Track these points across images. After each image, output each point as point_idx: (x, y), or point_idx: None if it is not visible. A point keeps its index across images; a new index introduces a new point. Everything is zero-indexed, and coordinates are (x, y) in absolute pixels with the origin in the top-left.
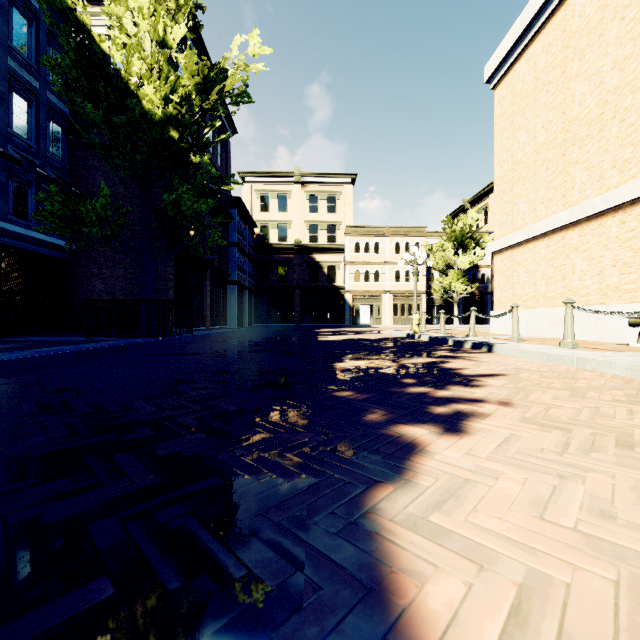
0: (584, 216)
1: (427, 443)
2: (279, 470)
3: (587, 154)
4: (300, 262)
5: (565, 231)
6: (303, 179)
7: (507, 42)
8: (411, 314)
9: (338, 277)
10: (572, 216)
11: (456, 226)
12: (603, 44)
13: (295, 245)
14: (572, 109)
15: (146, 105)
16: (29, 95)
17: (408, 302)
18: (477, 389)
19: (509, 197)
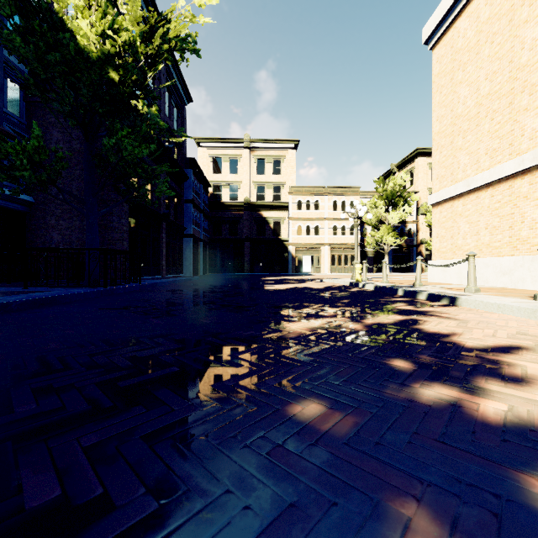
0: (536, 163)
1: None
2: None
3: None
4: (249, 218)
5: (513, 180)
6: (252, 144)
7: (447, 0)
8: (347, 264)
9: (282, 231)
10: (522, 164)
11: (387, 186)
12: None
13: (245, 203)
14: (521, 56)
15: (81, 41)
16: None
17: (344, 253)
18: (536, 391)
19: (449, 151)
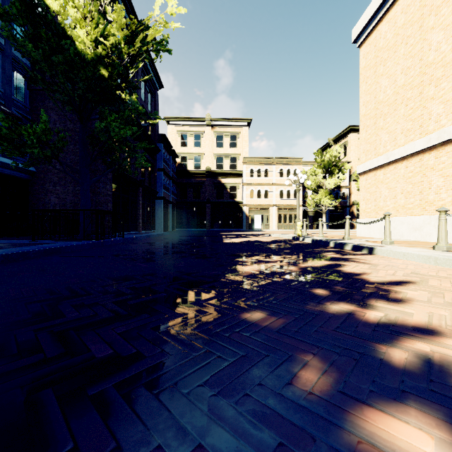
0: (440, 141)
1: None
2: None
3: (443, 91)
4: (210, 183)
5: (422, 154)
6: (212, 123)
7: (371, 8)
8: (291, 222)
9: (238, 194)
10: (429, 142)
11: (324, 157)
12: None
13: (206, 171)
14: (429, 55)
15: (79, 46)
16: None
17: (289, 213)
18: (407, 306)
19: (372, 130)
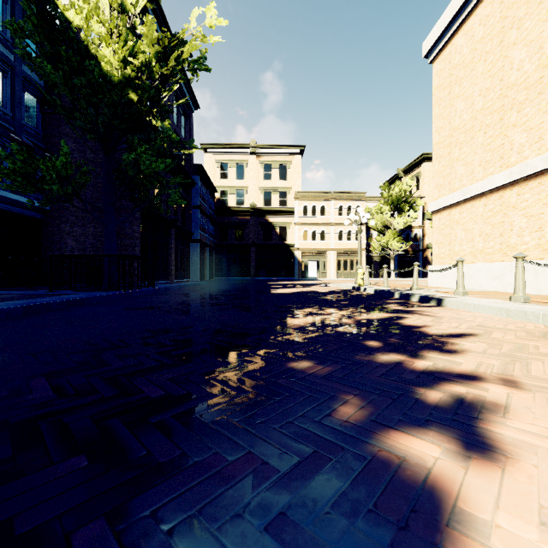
0: (523, 176)
1: (454, 485)
2: None
3: (526, 117)
4: (255, 223)
5: (503, 191)
6: (258, 150)
7: (445, 18)
8: (353, 269)
9: (289, 236)
10: (510, 176)
11: (393, 191)
12: (542, 11)
13: (251, 208)
14: (510, 75)
15: (105, 67)
16: (4, 66)
17: (350, 258)
18: (459, 357)
19: (447, 161)
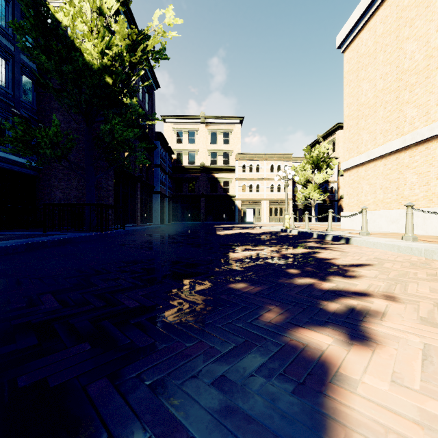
0: (414, 142)
1: (338, 360)
2: (160, 422)
3: (416, 96)
4: (204, 178)
5: (398, 153)
6: (206, 120)
7: (354, 17)
8: (282, 215)
9: (231, 189)
10: (404, 142)
11: (313, 153)
12: (429, 13)
13: (201, 166)
14: (404, 63)
15: (87, 57)
16: (6, 55)
17: (279, 206)
18: (356, 280)
19: (355, 130)
